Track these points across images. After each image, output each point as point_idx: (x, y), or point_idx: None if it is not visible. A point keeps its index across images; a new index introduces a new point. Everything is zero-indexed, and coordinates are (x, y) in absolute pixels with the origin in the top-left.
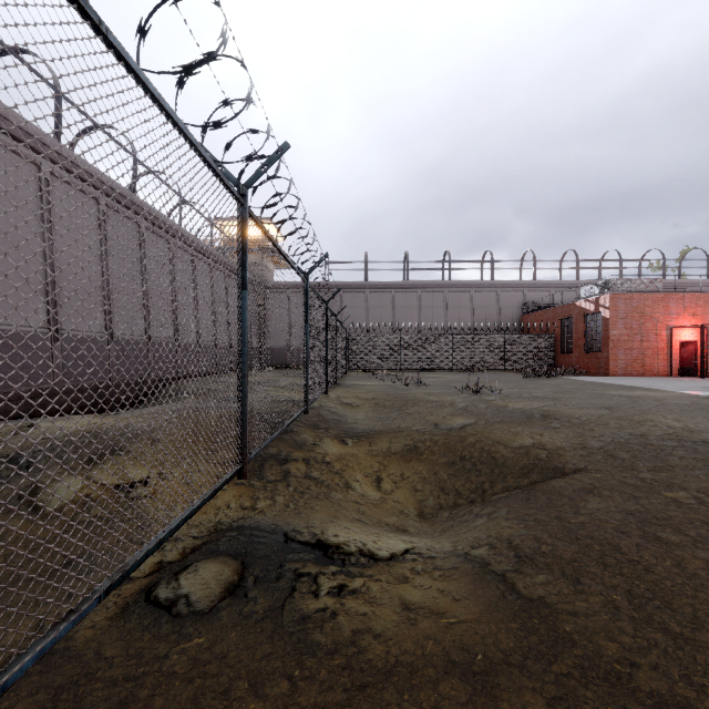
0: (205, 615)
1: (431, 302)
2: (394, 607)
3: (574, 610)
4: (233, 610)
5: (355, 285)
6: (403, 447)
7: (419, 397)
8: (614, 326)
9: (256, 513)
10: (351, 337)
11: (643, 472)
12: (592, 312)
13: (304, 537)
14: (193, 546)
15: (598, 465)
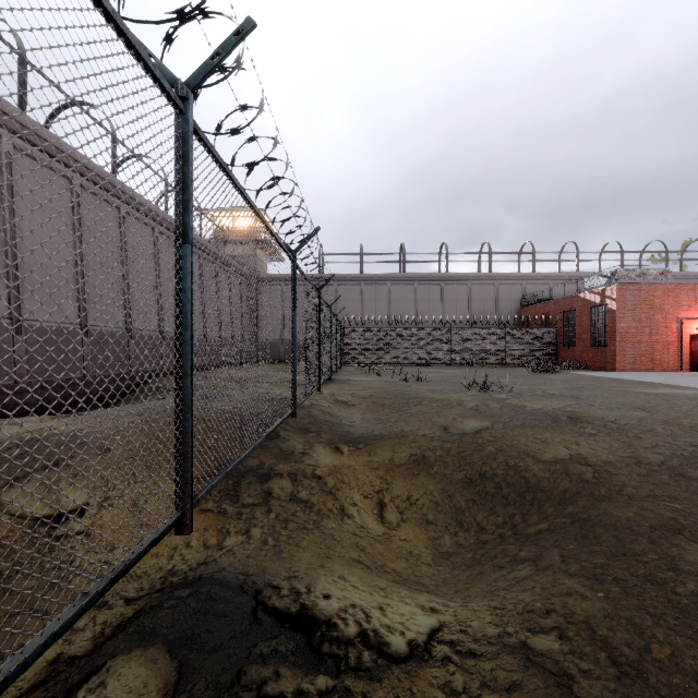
0: None
1: (428, 295)
2: None
3: None
4: None
5: (349, 277)
6: (409, 456)
7: (421, 394)
8: (622, 318)
9: (223, 553)
10: (346, 330)
11: None
12: (597, 304)
13: (281, 602)
14: (118, 623)
15: (669, 490)
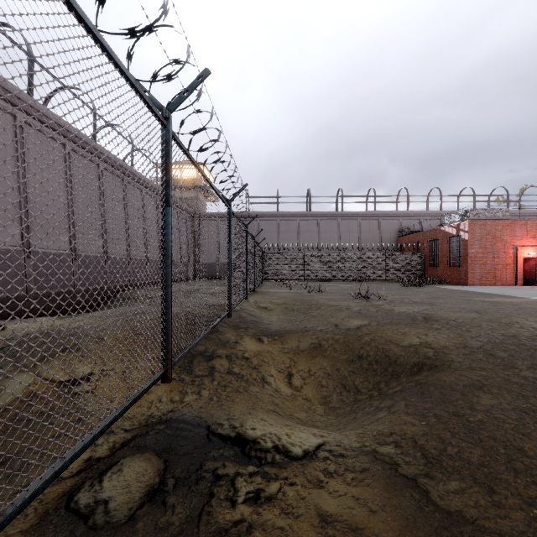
0: (121, 528)
1: (328, 228)
2: (311, 520)
3: (498, 530)
4: (149, 523)
5: (269, 214)
6: (310, 344)
7: (321, 302)
8: (472, 246)
9: (184, 405)
10: (266, 254)
11: (523, 370)
12: (454, 235)
13: (224, 431)
14: (123, 442)
15: (481, 363)
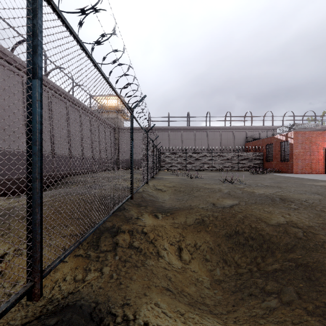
0: None
1: (200, 137)
2: None
3: None
4: None
5: (163, 128)
6: (195, 220)
7: (199, 185)
8: (296, 147)
9: (84, 285)
10: (161, 153)
11: None
12: (284, 141)
13: None
14: None
15: None
